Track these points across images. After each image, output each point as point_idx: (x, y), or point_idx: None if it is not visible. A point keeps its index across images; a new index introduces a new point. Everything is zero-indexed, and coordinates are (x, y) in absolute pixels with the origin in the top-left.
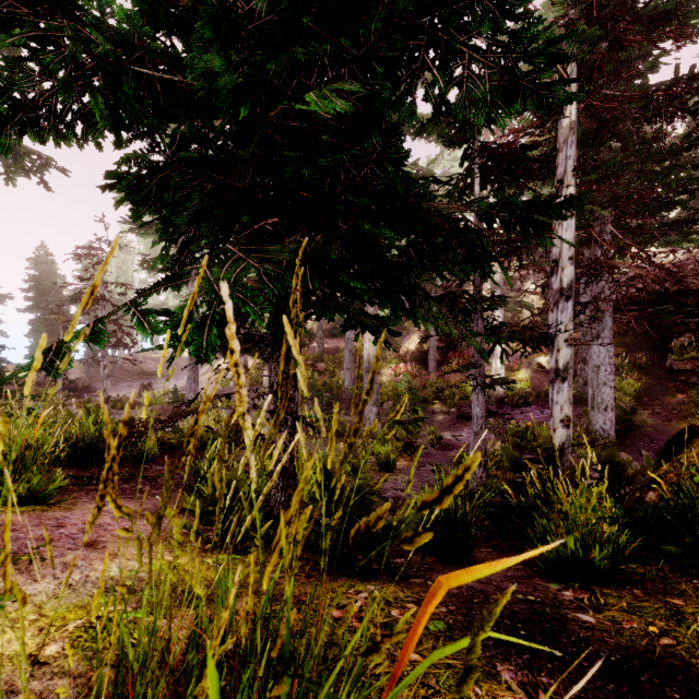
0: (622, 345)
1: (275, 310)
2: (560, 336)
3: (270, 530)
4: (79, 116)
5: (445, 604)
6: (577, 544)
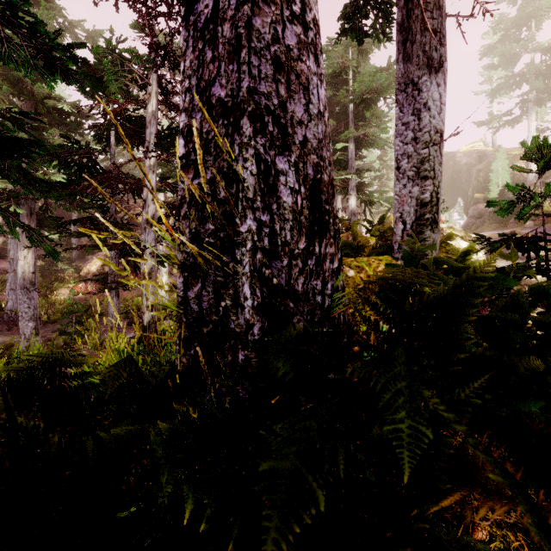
0: None
1: None
2: (147, 251)
3: None
4: None
5: None
6: None
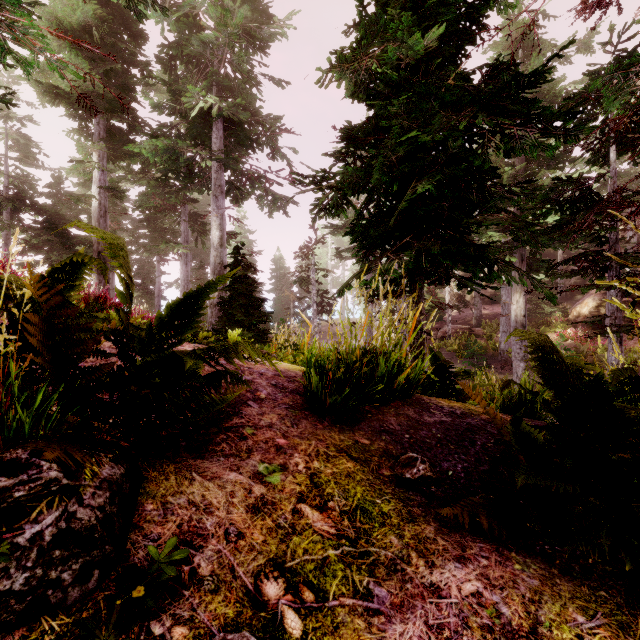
0: None
1: (409, 277)
2: None
3: None
4: (333, 207)
5: None
6: None
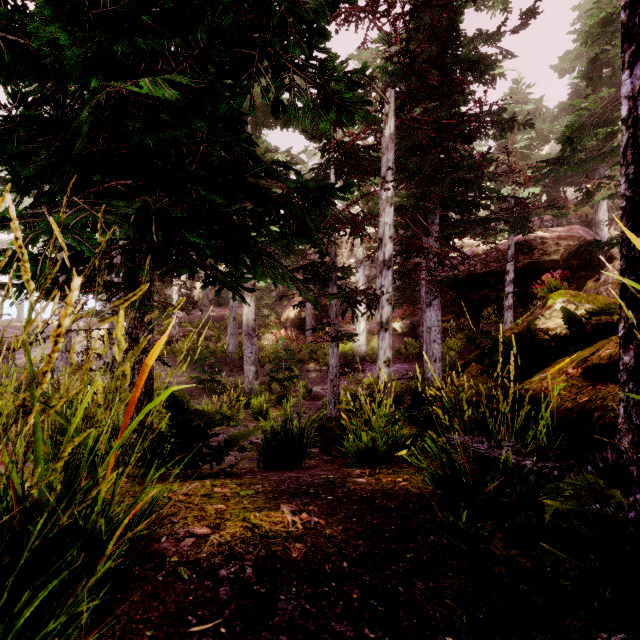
0: (452, 313)
1: (126, 259)
2: (384, 297)
3: (126, 457)
4: None
5: (262, 484)
6: (372, 440)
